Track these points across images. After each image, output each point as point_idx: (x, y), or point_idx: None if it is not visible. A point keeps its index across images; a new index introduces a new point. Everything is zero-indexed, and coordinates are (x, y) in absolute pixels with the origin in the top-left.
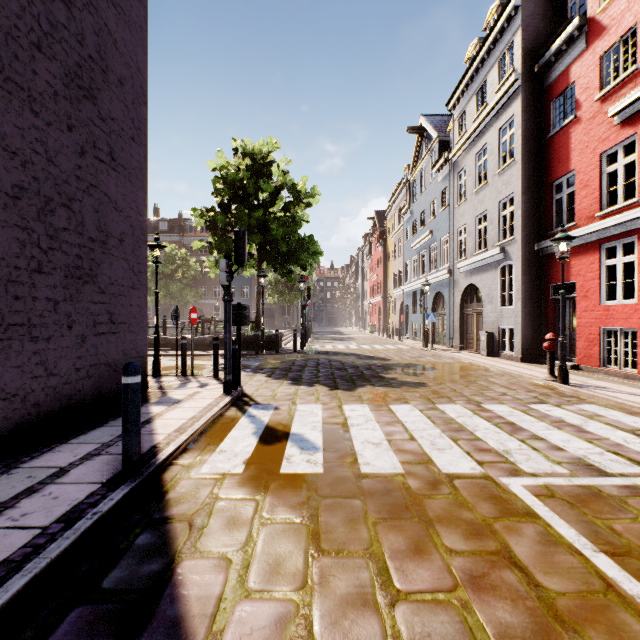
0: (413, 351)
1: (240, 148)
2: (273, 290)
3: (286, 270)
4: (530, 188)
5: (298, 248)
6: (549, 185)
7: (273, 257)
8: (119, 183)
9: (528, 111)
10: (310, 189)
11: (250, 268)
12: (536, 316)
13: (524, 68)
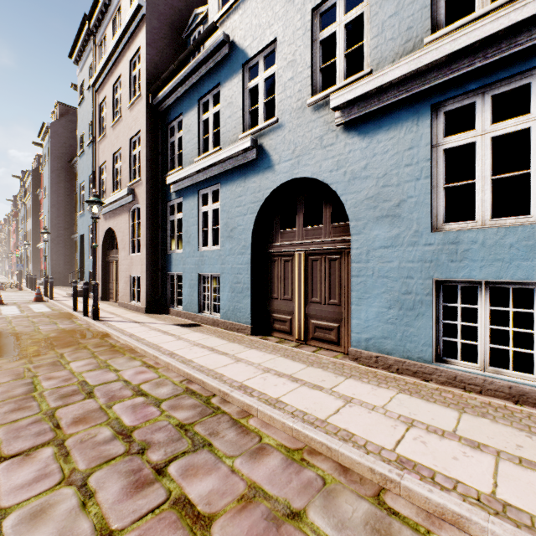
0: (2, 281)
1: None
2: None
3: None
4: (36, 228)
5: None
6: (41, 229)
7: None
8: None
9: (35, 205)
10: None
11: None
12: (38, 267)
13: (33, 192)
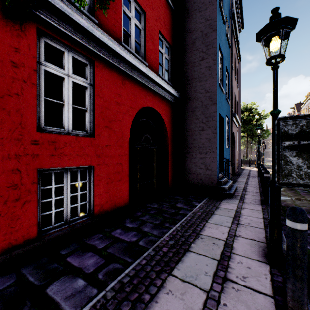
0: None
1: (241, 105)
2: (242, 144)
3: (257, 140)
4: None
5: (262, 134)
6: None
7: (253, 137)
8: (239, 135)
9: None
10: (266, 114)
11: (242, 139)
12: None
13: None
